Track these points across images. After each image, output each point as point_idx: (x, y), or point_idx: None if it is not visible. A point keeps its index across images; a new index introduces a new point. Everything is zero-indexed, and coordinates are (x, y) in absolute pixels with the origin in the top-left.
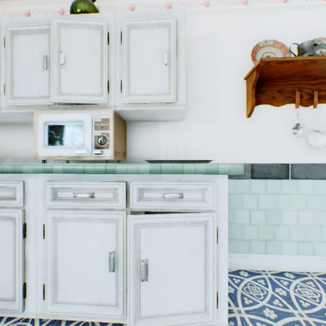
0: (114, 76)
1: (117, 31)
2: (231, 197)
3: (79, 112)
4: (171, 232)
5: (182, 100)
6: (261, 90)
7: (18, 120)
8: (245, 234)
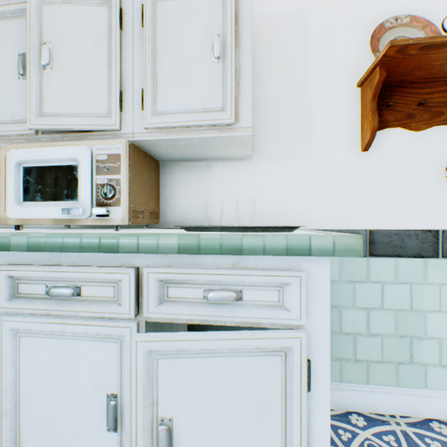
0: (131, 83)
1: (136, 5)
2: (335, 287)
3: (71, 145)
4: (219, 366)
5: (247, 119)
6: (388, 102)
7: None
8: (359, 350)
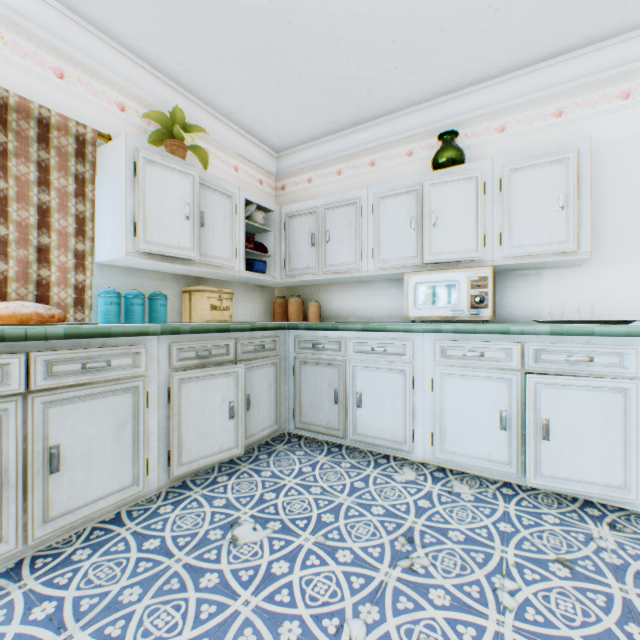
0: (490, 228)
1: (494, 178)
2: None
3: (451, 272)
4: (578, 395)
5: (586, 247)
6: None
7: (366, 279)
8: None
